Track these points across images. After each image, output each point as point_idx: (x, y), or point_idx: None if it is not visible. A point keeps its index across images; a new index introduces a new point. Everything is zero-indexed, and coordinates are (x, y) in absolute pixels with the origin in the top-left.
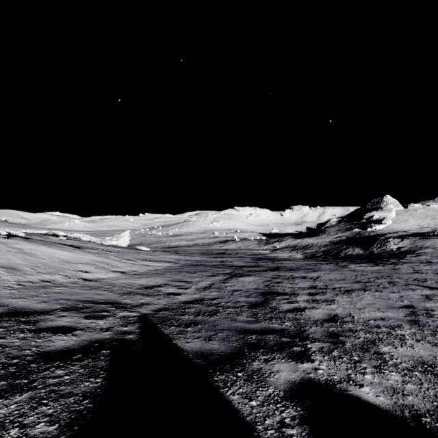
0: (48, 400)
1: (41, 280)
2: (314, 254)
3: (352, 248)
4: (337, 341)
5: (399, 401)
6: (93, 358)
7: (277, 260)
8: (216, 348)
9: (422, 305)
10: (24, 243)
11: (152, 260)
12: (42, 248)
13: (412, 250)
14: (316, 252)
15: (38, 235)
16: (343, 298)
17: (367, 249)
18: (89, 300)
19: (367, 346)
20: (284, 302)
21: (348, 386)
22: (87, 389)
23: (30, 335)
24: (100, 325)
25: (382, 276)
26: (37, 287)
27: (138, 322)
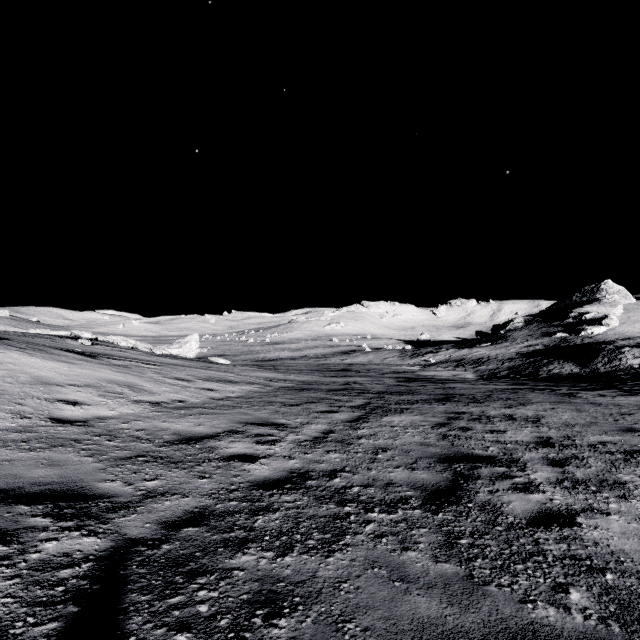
0: None
1: None
2: (494, 372)
3: (559, 363)
4: None
5: None
6: None
7: (440, 382)
8: None
9: None
10: None
11: (222, 380)
12: (10, 355)
13: None
14: (497, 369)
15: (48, 338)
16: None
17: (585, 365)
18: (3, 485)
19: None
20: (505, 488)
21: None
22: None
23: None
24: None
25: None
26: None
27: (72, 600)
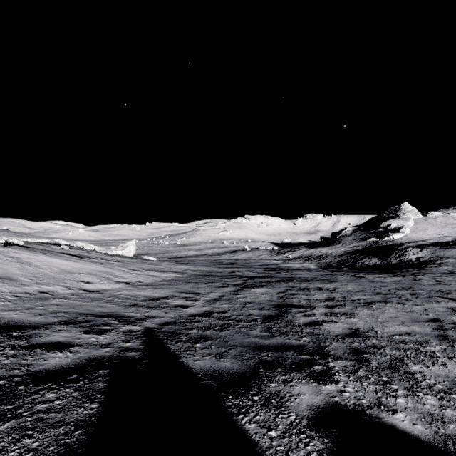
0: (33, 430)
1: (39, 291)
2: (329, 264)
3: (369, 258)
4: (361, 359)
5: (440, 430)
6: (90, 379)
7: (290, 270)
8: (228, 366)
9: (449, 319)
10: (22, 252)
11: (158, 270)
12: (41, 257)
13: (432, 260)
14: (331, 262)
15: (39, 244)
16: (364, 311)
17: (384, 259)
18: (90, 312)
19: (396, 365)
20: (300, 315)
21: (380, 412)
22: (80, 417)
23: (21, 352)
24: (100, 340)
25: (403, 287)
26: (34, 299)
27: (142, 337)
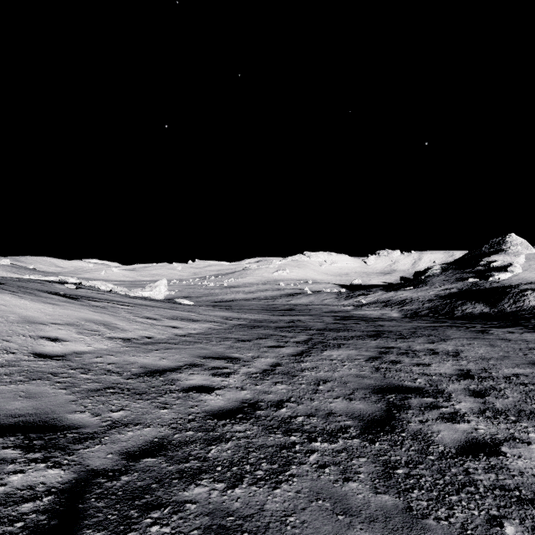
0: None
1: None
2: (416, 312)
3: (471, 304)
4: None
5: None
6: None
7: (371, 320)
8: None
9: None
10: None
11: (186, 318)
12: (2, 297)
13: None
14: (419, 309)
15: (39, 282)
16: None
17: (494, 306)
18: None
19: None
20: (434, 418)
21: None
22: None
23: None
24: None
25: None
26: None
27: None
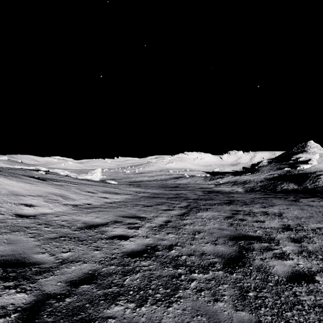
0: None
1: None
2: (253, 188)
3: (287, 183)
4: None
5: None
6: None
7: (226, 193)
8: None
9: None
10: None
11: (112, 192)
12: None
13: None
14: (254, 186)
15: (23, 170)
16: None
17: (300, 184)
18: None
19: None
20: (270, 257)
21: None
22: None
23: None
24: None
25: None
26: None
27: None
